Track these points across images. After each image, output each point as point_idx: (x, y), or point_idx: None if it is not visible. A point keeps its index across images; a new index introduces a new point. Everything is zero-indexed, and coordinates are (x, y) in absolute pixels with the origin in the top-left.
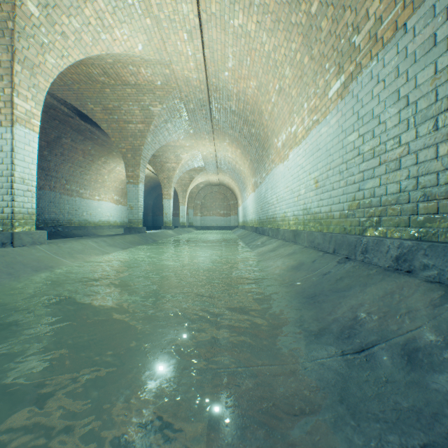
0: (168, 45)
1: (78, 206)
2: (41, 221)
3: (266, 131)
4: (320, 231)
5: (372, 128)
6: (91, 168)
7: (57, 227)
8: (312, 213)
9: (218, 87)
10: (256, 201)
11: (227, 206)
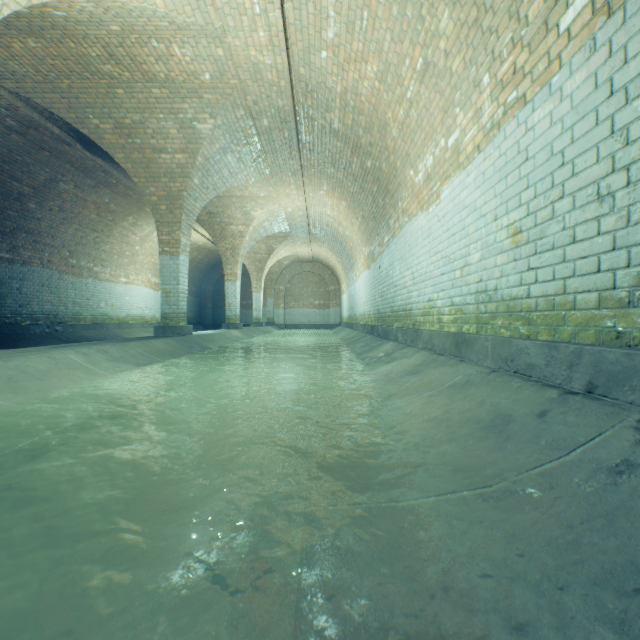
0: None
1: (92, 293)
2: (26, 316)
3: (392, 161)
4: (527, 337)
5: None
6: (112, 233)
7: (54, 325)
8: (503, 298)
9: (310, 84)
10: (372, 283)
11: (324, 293)
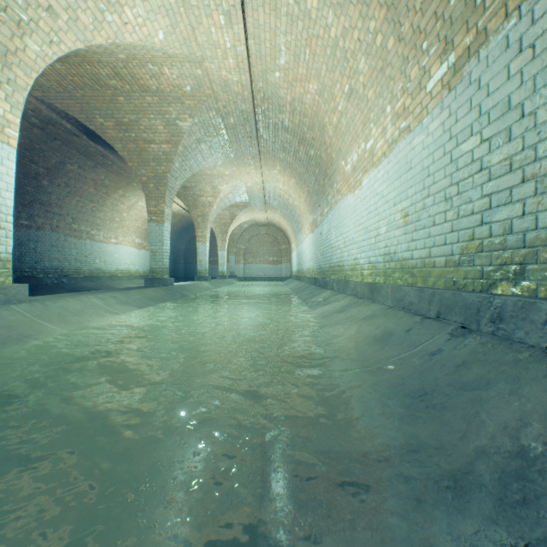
0: (199, 33)
1: (89, 252)
2: (40, 270)
3: (329, 152)
4: (411, 285)
5: (507, 126)
6: (105, 203)
7: (61, 277)
8: (398, 259)
9: (267, 93)
10: (315, 244)
11: (277, 251)
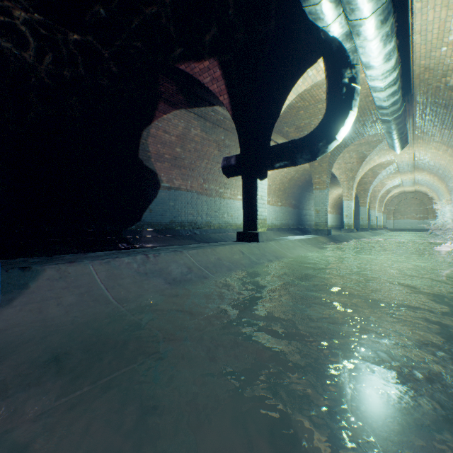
0: (396, 157)
1: None
2: (306, 225)
3: None
4: None
5: None
6: None
7: (311, 228)
8: None
9: (420, 159)
10: (451, 211)
11: (423, 210)
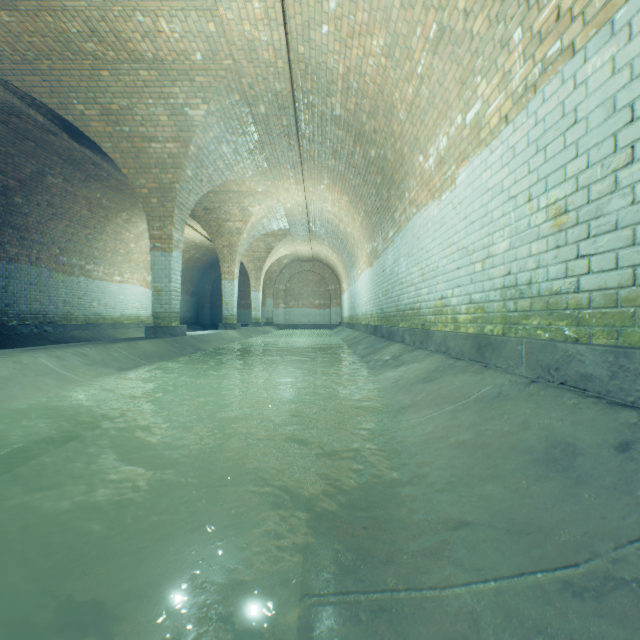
0: None
1: (84, 292)
2: (13, 316)
3: (399, 148)
4: (575, 340)
5: None
6: (105, 230)
7: (43, 325)
8: (540, 293)
9: (310, 64)
10: (375, 281)
11: (324, 292)
